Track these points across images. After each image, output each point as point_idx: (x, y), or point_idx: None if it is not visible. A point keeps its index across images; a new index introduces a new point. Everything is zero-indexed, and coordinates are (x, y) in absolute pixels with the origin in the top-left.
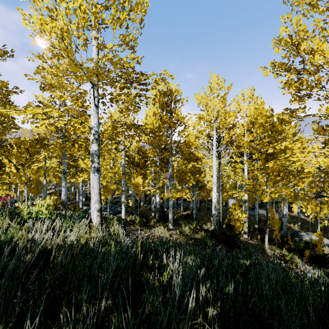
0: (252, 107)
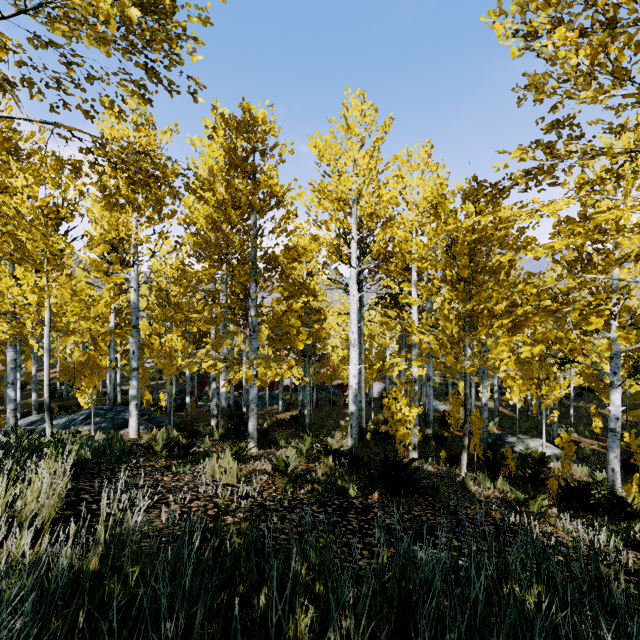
0: (428, 183)
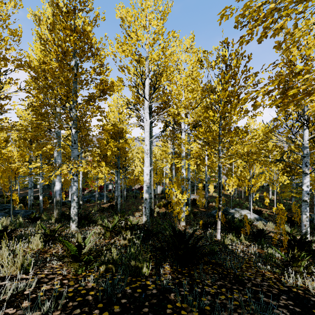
0: (192, 59)
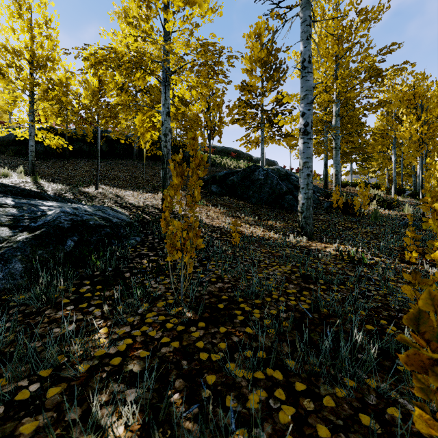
0: None
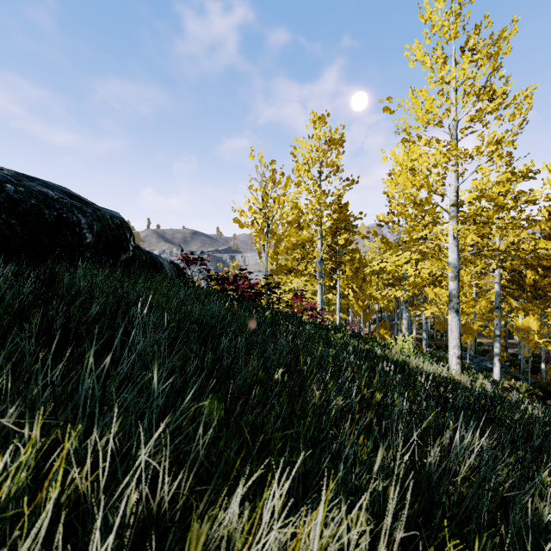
0: None
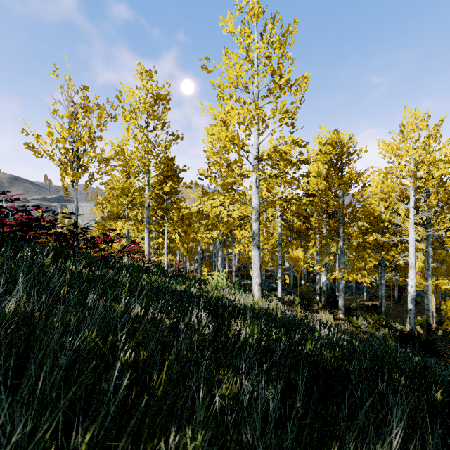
0: None
